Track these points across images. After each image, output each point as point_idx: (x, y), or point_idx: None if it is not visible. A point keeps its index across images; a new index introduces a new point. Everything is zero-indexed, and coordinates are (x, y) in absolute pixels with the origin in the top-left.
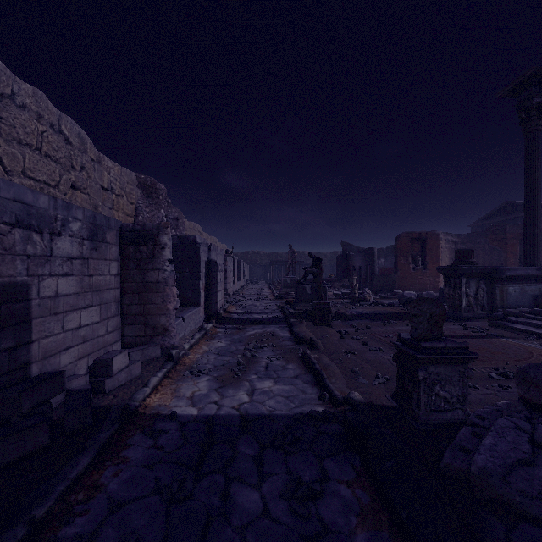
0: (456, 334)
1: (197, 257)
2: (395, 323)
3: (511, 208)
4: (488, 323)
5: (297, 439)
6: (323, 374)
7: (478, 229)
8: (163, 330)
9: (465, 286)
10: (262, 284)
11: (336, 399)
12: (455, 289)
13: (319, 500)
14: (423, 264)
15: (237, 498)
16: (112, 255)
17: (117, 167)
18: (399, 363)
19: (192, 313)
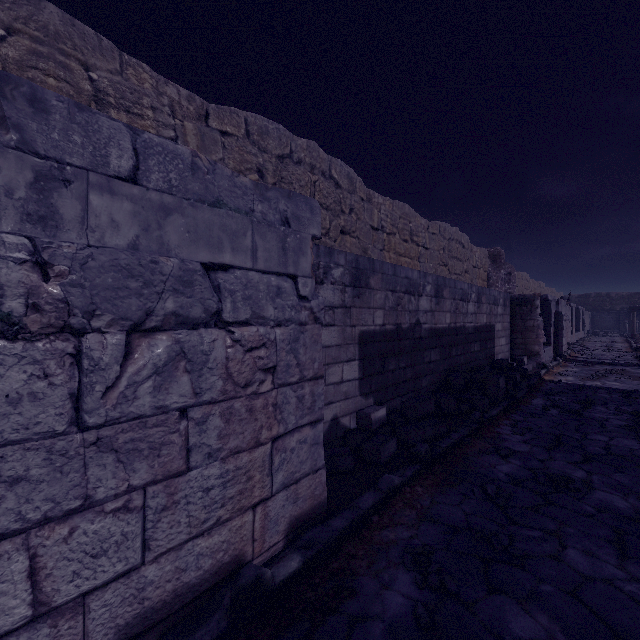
0: None
1: (548, 310)
2: None
3: None
4: None
5: (630, 393)
6: None
7: None
8: (536, 354)
9: None
10: (613, 337)
11: None
12: None
13: (636, 399)
14: None
15: (599, 394)
16: (507, 312)
17: (478, 249)
18: None
19: (547, 349)
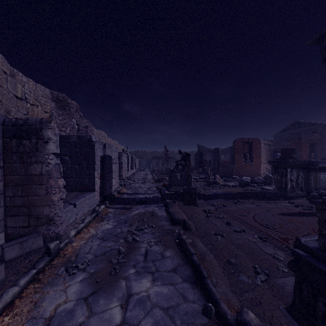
0: (293, 211)
1: (93, 152)
2: (243, 202)
3: (297, 125)
4: (309, 201)
5: None
6: (202, 271)
7: (278, 137)
8: (48, 220)
9: (290, 174)
10: (147, 171)
11: (227, 321)
12: (282, 176)
13: None
14: (250, 159)
15: None
16: None
17: (31, 82)
18: (300, 275)
19: (86, 198)
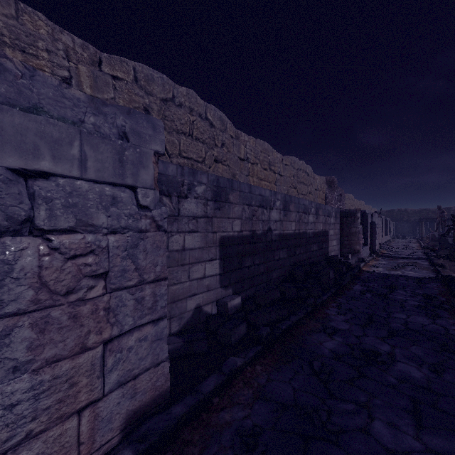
0: None
1: (366, 220)
2: None
3: None
4: None
5: (421, 279)
6: (440, 271)
7: None
8: (357, 251)
9: None
10: (409, 239)
11: (443, 275)
12: None
13: (425, 284)
14: None
15: (400, 281)
16: (338, 222)
17: (319, 177)
18: None
19: (365, 248)
